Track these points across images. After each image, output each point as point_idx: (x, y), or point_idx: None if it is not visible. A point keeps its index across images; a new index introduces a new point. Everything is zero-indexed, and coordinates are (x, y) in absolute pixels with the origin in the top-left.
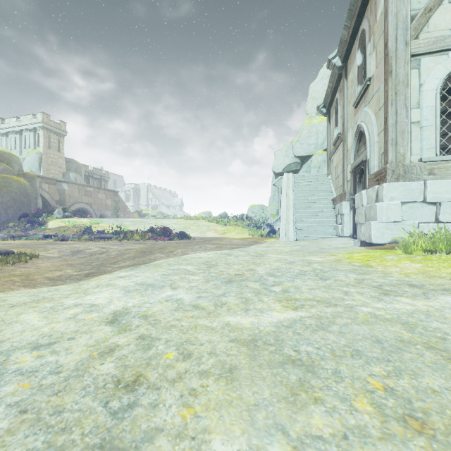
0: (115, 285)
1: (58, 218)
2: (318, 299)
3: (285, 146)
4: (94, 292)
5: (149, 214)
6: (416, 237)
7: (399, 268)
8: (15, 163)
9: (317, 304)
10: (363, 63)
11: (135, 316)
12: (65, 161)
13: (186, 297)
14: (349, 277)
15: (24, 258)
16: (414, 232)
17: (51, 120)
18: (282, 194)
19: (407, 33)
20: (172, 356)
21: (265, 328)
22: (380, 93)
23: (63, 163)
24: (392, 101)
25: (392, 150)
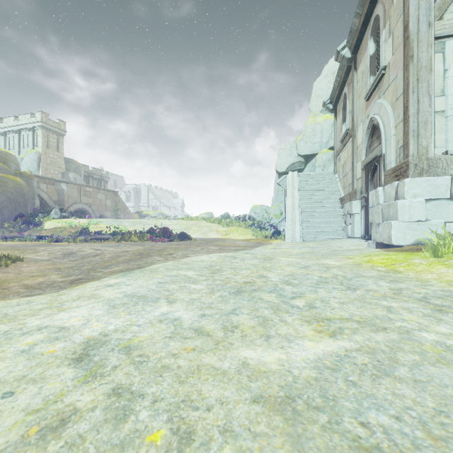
0: (99, 297)
1: (55, 218)
2: (357, 319)
3: (288, 144)
4: (70, 308)
5: (149, 215)
6: (447, 238)
7: (436, 274)
8: (11, 162)
9: (359, 328)
10: (376, 52)
11: (114, 347)
12: (65, 161)
13: (185, 316)
14: (381, 286)
15: (4, 262)
16: (444, 232)
17: (50, 120)
18: (287, 193)
19: (430, 13)
20: (160, 440)
21: (300, 371)
22: (397, 81)
23: (63, 163)
24: (414, 89)
25: (413, 142)
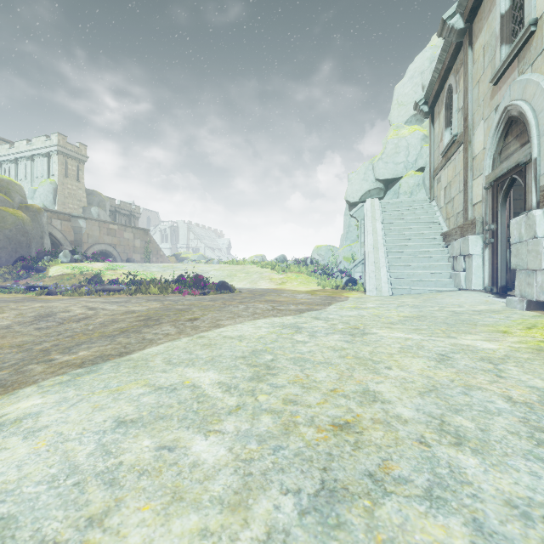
0: None
1: (65, 262)
2: None
3: (362, 166)
4: None
5: (188, 258)
6: None
7: None
8: (15, 192)
9: None
10: (511, 7)
11: None
12: (86, 193)
13: None
14: None
15: None
16: None
17: (68, 143)
18: (366, 227)
19: None
20: None
21: None
22: None
23: (83, 196)
24: None
25: None
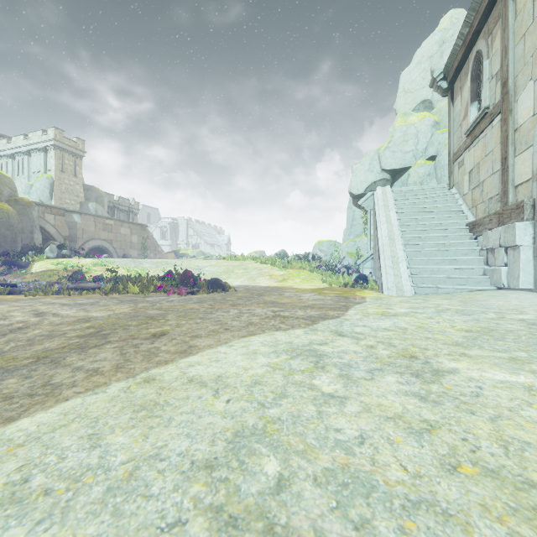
0: None
1: (51, 257)
2: None
3: (367, 156)
4: None
5: (187, 254)
6: None
7: None
8: (4, 185)
9: None
10: None
11: None
12: (84, 189)
13: None
14: None
15: None
16: None
17: (65, 137)
18: (378, 217)
19: None
20: None
21: None
22: None
23: (81, 191)
24: None
25: None
